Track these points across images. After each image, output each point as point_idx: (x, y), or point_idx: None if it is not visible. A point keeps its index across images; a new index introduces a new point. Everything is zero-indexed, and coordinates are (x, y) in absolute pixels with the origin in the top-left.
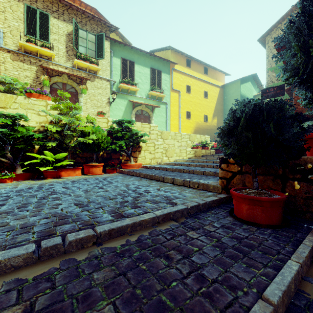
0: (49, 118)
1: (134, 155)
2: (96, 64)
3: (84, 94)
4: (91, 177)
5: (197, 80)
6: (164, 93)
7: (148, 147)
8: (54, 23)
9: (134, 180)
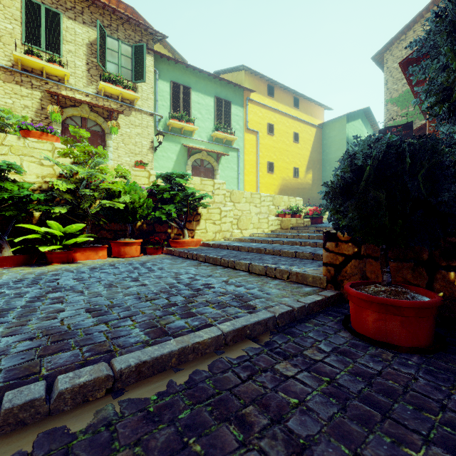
0: (57, 169)
1: (190, 226)
2: (133, 89)
3: (115, 135)
4: (122, 262)
5: (283, 117)
6: (234, 135)
7: (211, 214)
8: (68, 26)
9: (189, 265)
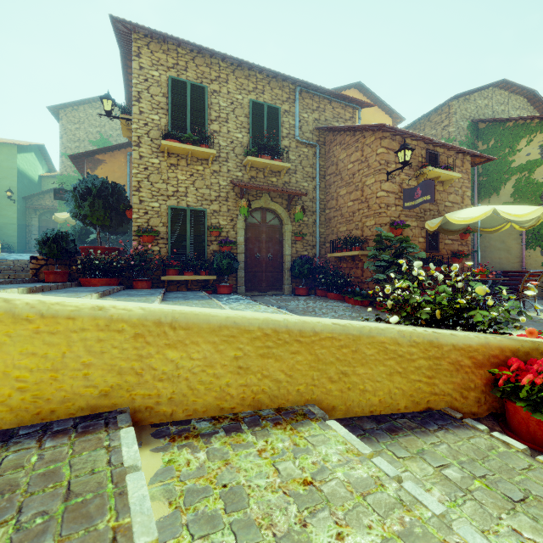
0: None
1: None
2: None
3: None
4: None
5: None
6: None
7: None
8: None
9: None
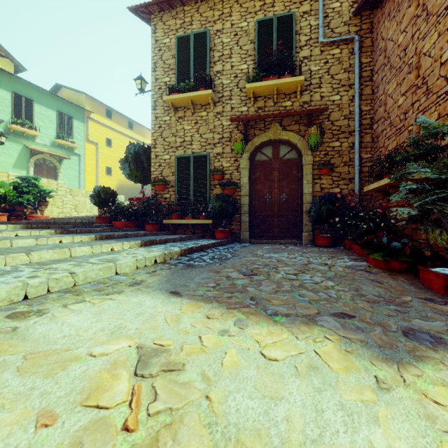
0: None
1: (41, 208)
2: None
3: None
4: None
5: (120, 134)
6: (76, 143)
7: (56, 202)
8: None
9: None
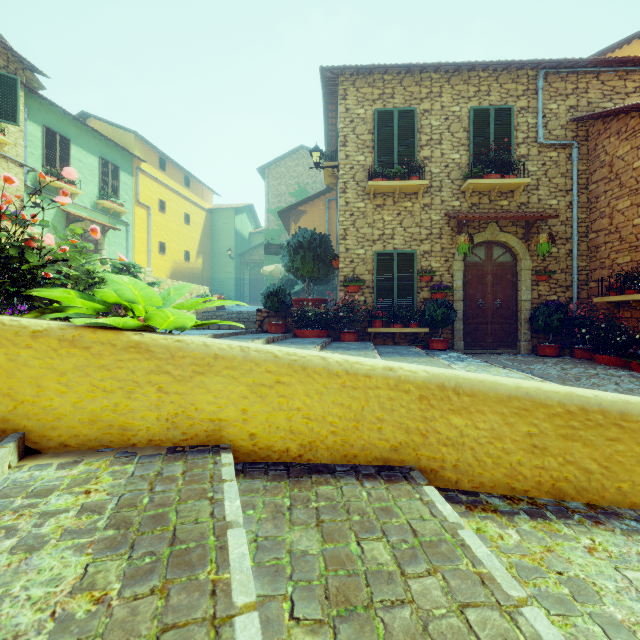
0: None
1: None
2: (2, 132)
3: None
4: None
5: (175, 195)
6: (124, 207)
7: None
8: None
9: None
